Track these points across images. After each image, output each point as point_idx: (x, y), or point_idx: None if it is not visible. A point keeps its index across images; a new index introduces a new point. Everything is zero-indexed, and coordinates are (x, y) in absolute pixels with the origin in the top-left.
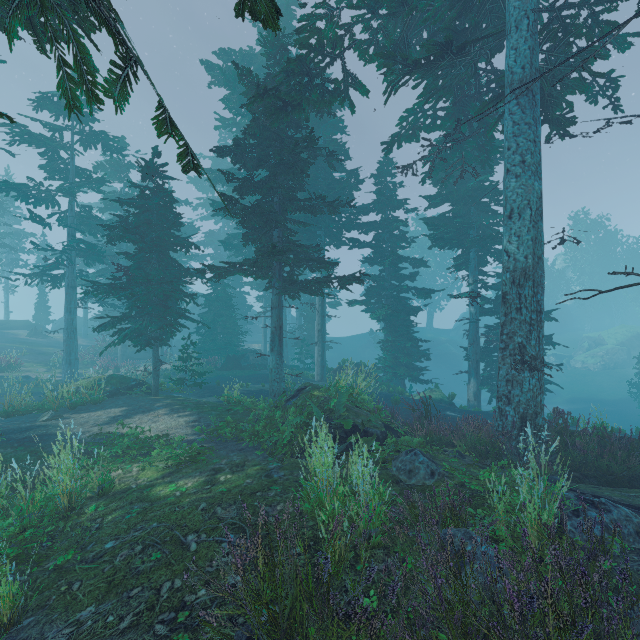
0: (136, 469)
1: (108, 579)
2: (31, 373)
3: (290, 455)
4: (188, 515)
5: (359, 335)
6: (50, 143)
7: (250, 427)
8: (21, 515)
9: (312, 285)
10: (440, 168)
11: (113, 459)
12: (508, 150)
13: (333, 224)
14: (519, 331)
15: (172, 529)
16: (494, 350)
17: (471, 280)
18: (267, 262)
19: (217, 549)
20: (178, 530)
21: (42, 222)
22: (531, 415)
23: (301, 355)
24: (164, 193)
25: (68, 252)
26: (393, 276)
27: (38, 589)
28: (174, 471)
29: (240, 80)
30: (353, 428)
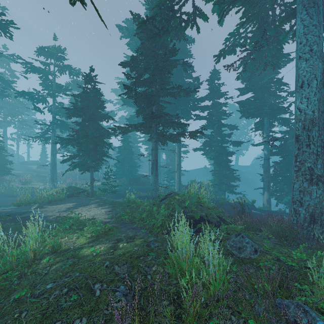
0: (75, 237)
1: (43, 312)
2: (36, 185)
3: (161, 233)
4: (97, 270)
5: (198, 169)
6: (44, 71)
7: (139, 215)
8: (5, 263)
9: (174, 137)
10: (248, 70)
11: (64, 231)
12: (300, 44)
13: (185, 107)
14: (308, 159)
15: (87, 278)
16: (278, 176)
17: (265, 135)
18: (149, 123)
19: (112, 296)
20: (90, 280)
21: (40, 110)
22: (318, 214)
23: (168, 178)
24: (95, 90)
25: (52, 125)
26: (218, 135)
27: (2, 314)
28: (95, 239)
29: (134, 22)
30: (200, 218)
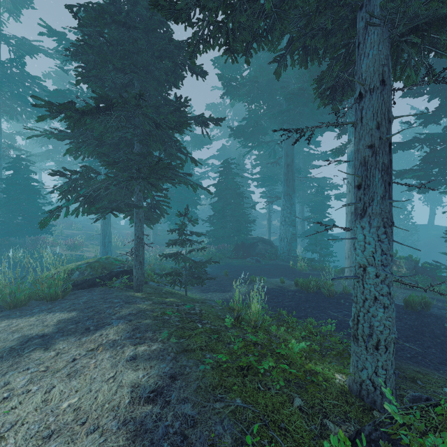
0: None
1: None
2: (89, 252)
3: None
4: None
5: None
6: None
7: None
8: None
9: None
10: None
11: None
12: None
13: None
14: None
15: None
16: None
17: None
18: None
19: None
20: None
21: None
22: None
23: (308, 246)
24: None
25: None
26: None
27: None
28: None
29: None
30: None
